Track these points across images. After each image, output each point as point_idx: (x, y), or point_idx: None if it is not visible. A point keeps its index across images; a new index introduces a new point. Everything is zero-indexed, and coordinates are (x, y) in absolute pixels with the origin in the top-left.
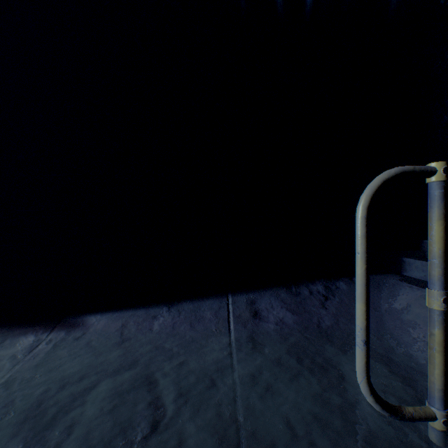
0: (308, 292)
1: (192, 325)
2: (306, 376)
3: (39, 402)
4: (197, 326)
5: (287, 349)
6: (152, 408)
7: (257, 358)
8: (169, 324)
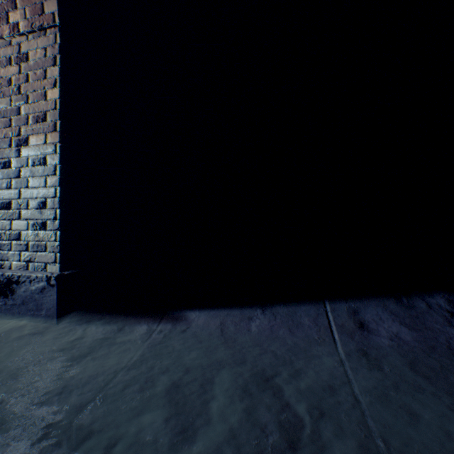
0: (425, 306)
1: (290, 331)
2: (450, 407)
3: (166, 386)
4: (296, 332)
5: (413, 370)
6: (274, 412)
7: (377, 376)
8: (266, 327)
